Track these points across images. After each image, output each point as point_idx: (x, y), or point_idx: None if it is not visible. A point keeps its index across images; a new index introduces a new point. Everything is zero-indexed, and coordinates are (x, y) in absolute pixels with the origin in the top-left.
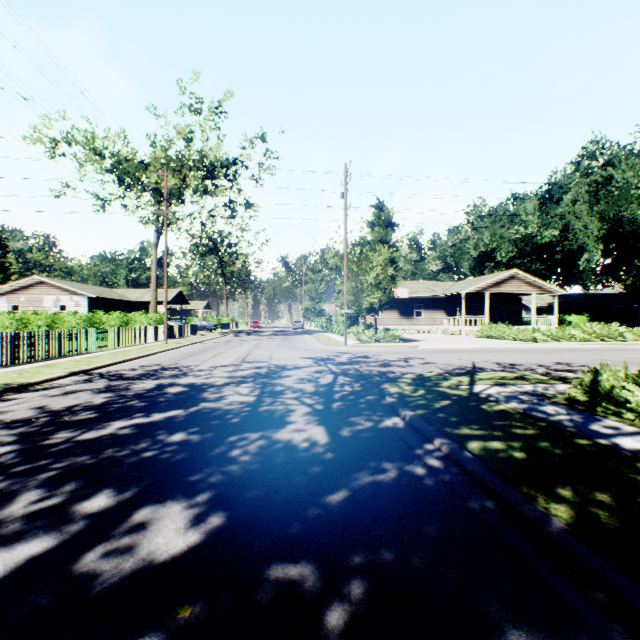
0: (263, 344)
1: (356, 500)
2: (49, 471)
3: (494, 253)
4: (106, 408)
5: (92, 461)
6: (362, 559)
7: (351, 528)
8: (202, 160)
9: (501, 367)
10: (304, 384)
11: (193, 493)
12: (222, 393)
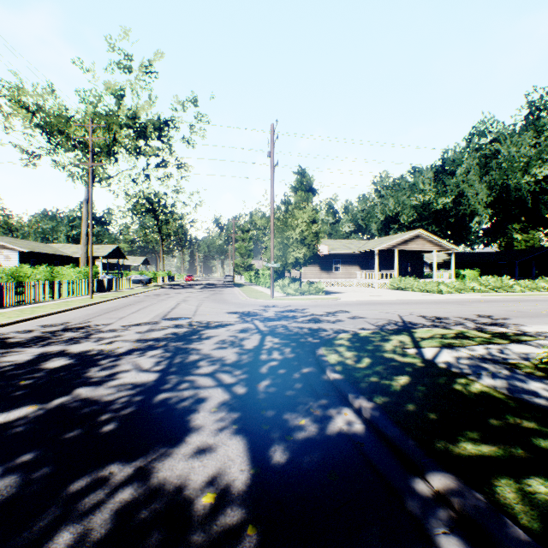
0: (192, 297)
1: None
2: None
3: (398, 217)
4: None
5: None
6: None
7: None
8: (132, 117)
9: (430, 321)
10: (225, 350)
11: None
12: (116, 368)
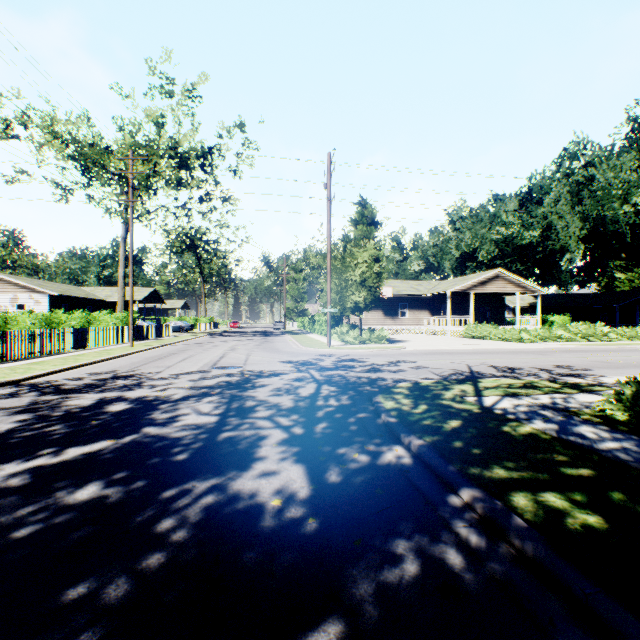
0: (240, 346)
1: None
2: None
3: (476, 253)
4: (8, 439)
5: None
6: None
7: None
8: (174, 147)
9: (501, 372)
10: (281, 397)
11: None
12: (176, 412)
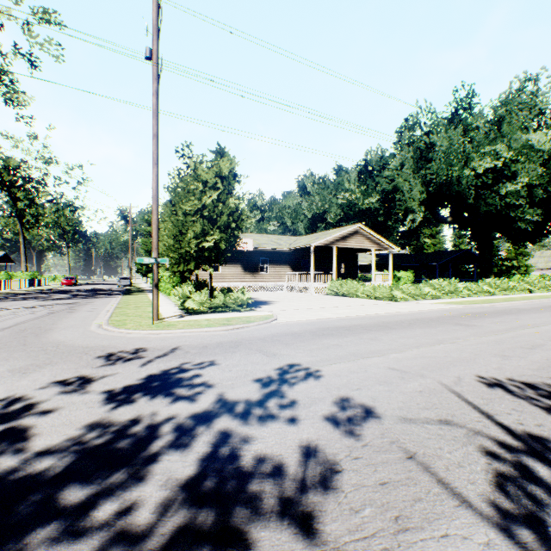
0: None
1: None
2: None
3: (325, 215)
4: None
5: None
6: None
7: None
8: None
9: None
10: None
11: None
12: None
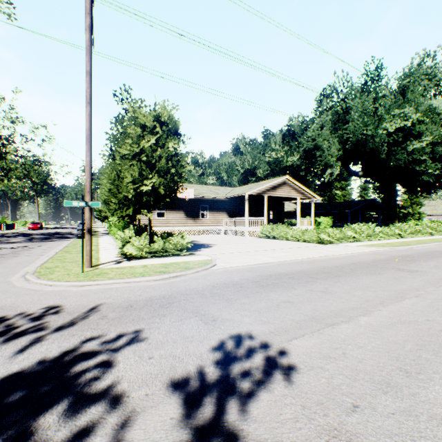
0: None
1: None
2: None
3: (256, 170)
4: None
5: None
6: None
7: None
8: None
9: None
10: None
11: None
12: None
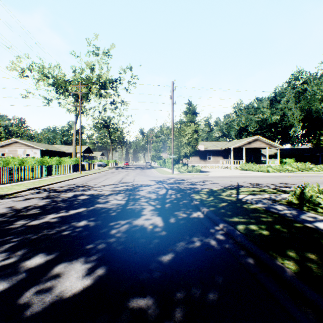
0: (130, 173)
1: (178, 259)
2: (10, 243)
3: (247, 127)
4: (45, 207)
5: (34, 237)
6: (181, 294)
7: (175, 275)
8: (99, 79)
9: (252, 185)
10: (151, 194)
11: (88, 255)
12: (108, 199)
